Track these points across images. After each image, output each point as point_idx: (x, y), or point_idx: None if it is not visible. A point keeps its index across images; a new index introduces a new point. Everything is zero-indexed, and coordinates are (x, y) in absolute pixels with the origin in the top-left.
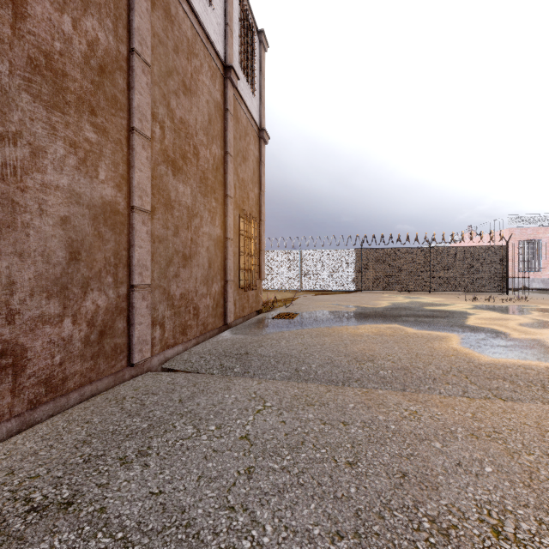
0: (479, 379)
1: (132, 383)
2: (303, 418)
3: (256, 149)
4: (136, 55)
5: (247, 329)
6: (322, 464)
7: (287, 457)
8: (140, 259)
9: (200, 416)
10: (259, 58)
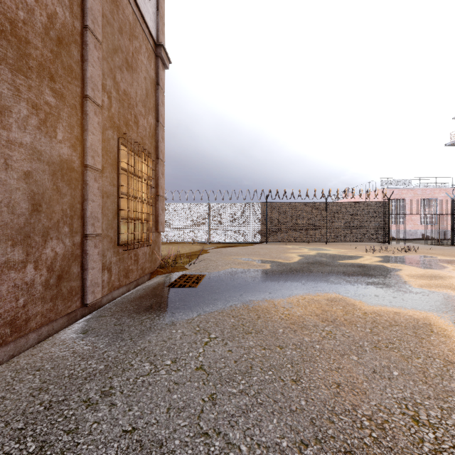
0: None
1: None
2: None
3: (152, 68)
4: None
5: (114, 318)
6: None
7: None
8: None
9: None
10: None
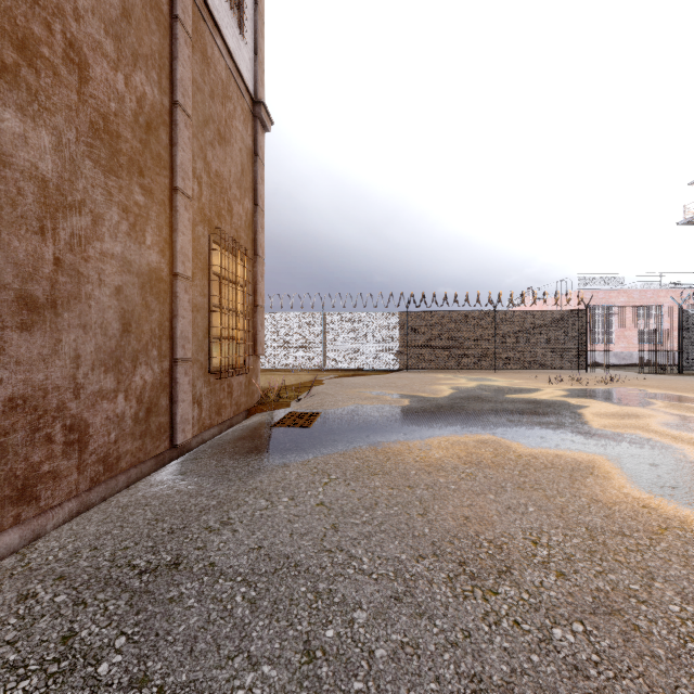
0: None
1: None
2: None
3: (248, 134)
4: None
5: (214, 460)
6: None
7: None
8: None
9: None
10: None
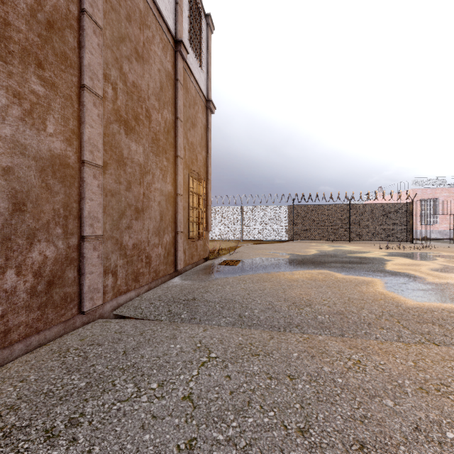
0: (410, 323)
1: (80, 332)
2: (248, 371)
3: (204, 117)
4: (87, 15)
5: (195, 275)
6: (272, 432)
7: (233, 424)
8: (91, 211)
9: (142, 371)
10: (206, 39)
